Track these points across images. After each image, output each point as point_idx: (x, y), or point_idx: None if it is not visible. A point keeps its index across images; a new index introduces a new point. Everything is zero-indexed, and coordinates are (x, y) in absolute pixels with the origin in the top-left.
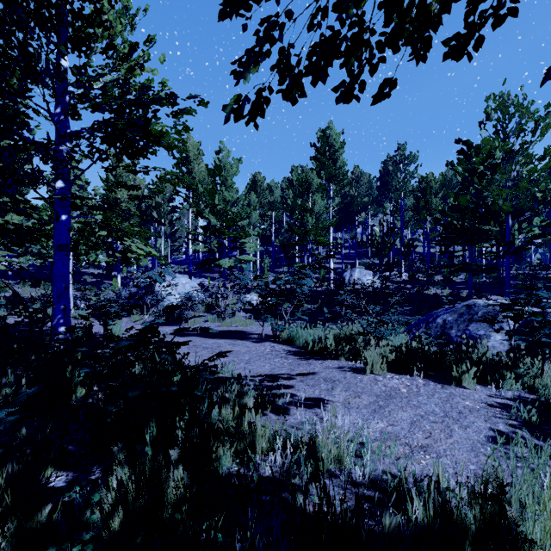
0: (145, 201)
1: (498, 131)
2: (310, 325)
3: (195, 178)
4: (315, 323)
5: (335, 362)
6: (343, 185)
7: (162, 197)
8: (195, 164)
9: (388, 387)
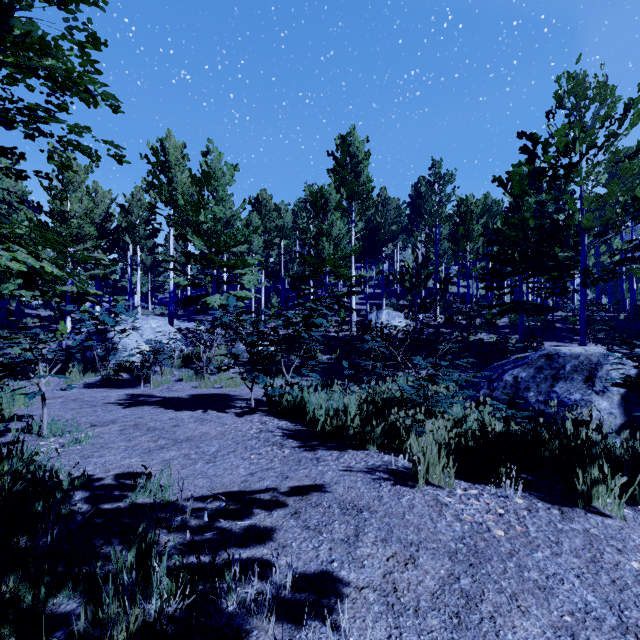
0: (112, 220)
1: (572, 122)
2: (325, 383)
3: (176, 190)
4: (332, 380)
5: (360, 457)
6: (368, 205)
7: (137, 217)
8: (176, 171)
9: (466, 524)
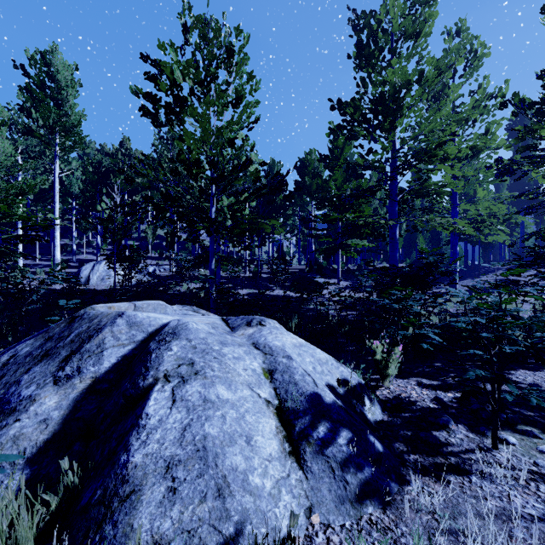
0: None
1: (197, 62)
2: None
3: None
4: None
5: None
6: (75, 141)
7: None
8: None
9: None
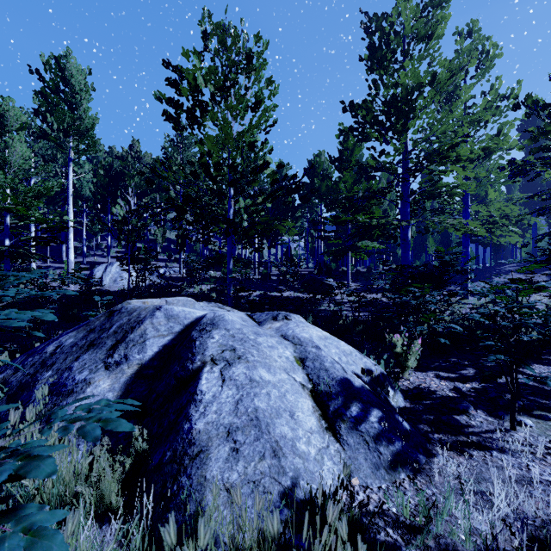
0: None
1: (216, 67)
2: None
3: None
4: None
5: None
6: (88, 144)
7: None
8: None
9: None
